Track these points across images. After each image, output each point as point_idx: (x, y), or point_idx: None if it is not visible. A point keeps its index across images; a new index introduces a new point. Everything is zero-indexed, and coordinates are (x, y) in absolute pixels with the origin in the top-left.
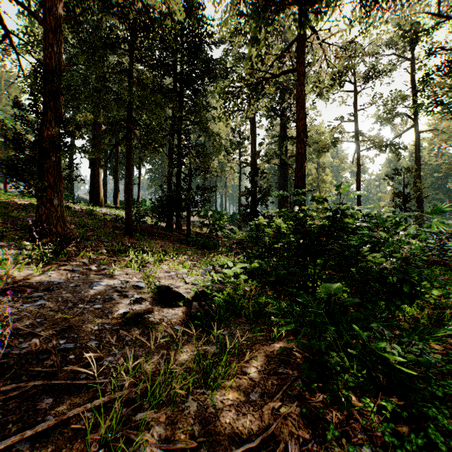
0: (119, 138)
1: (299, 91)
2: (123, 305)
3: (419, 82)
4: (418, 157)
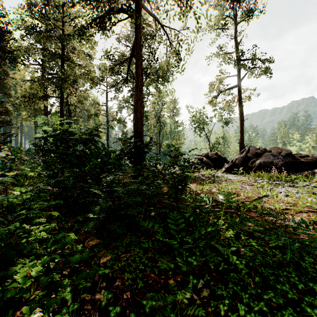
0: None
1: (61, 107)
2: None
3: (130, 97)
4: None
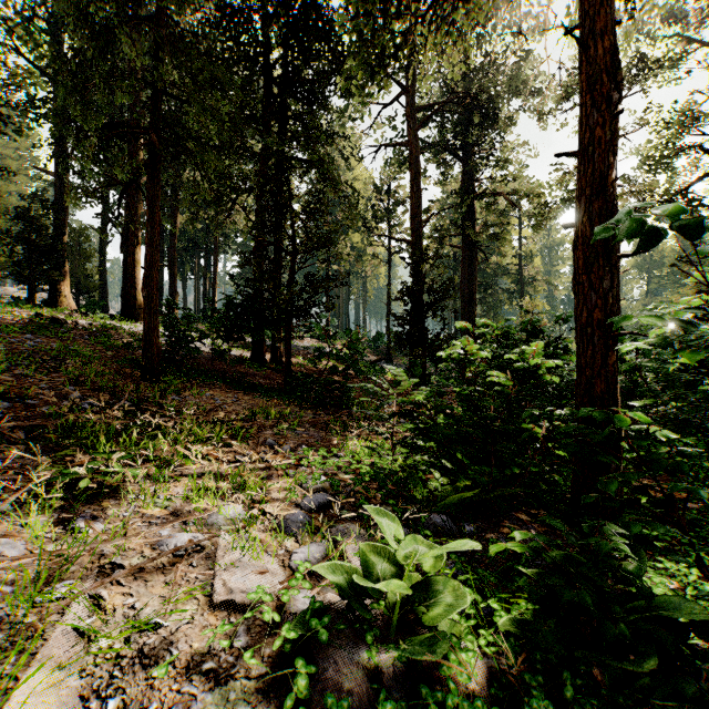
0: (178, 202)
1: None
2: None
3: None
4: None
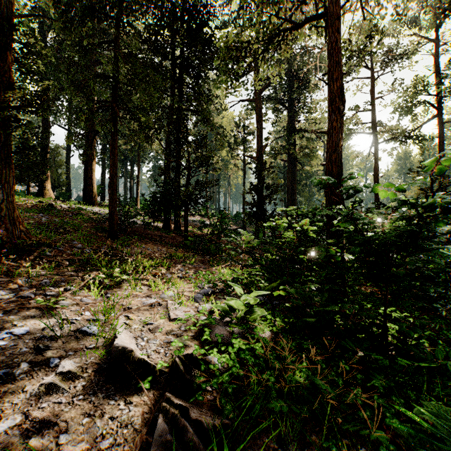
0: None
1: (332, 41)
2: (22, 399)
3: (449, 63)
4: (441, 150)
